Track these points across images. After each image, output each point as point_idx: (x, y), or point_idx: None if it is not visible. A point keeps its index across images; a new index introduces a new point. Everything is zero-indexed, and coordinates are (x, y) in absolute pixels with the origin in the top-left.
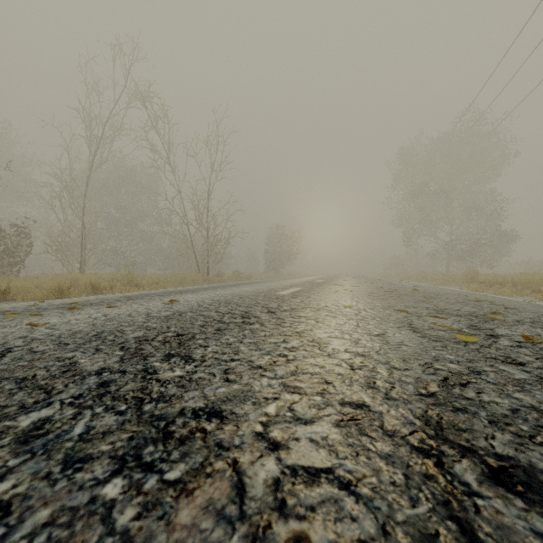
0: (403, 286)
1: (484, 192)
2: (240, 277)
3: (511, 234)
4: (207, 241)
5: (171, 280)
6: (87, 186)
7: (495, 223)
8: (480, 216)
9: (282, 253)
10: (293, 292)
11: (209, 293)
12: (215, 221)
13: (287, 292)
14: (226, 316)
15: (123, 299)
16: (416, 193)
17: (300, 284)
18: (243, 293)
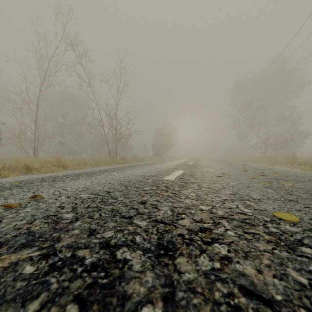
0: (256, 167)
1: (287, 107)
2: (137, 159)
3: (306, 133)
4: (115, 136)
5: (91, 162)
6: (37, 101)
7: (296, 126)
8: (286, 122)
9: (163, 145)
10: (178, 176)
11: (102, 177)
12: (120, 123)
13: (173, 176)
14: (30, 311)
15: (2, 188)
16: (246, 107)
17: (179, 166)
18: (133, 177)
